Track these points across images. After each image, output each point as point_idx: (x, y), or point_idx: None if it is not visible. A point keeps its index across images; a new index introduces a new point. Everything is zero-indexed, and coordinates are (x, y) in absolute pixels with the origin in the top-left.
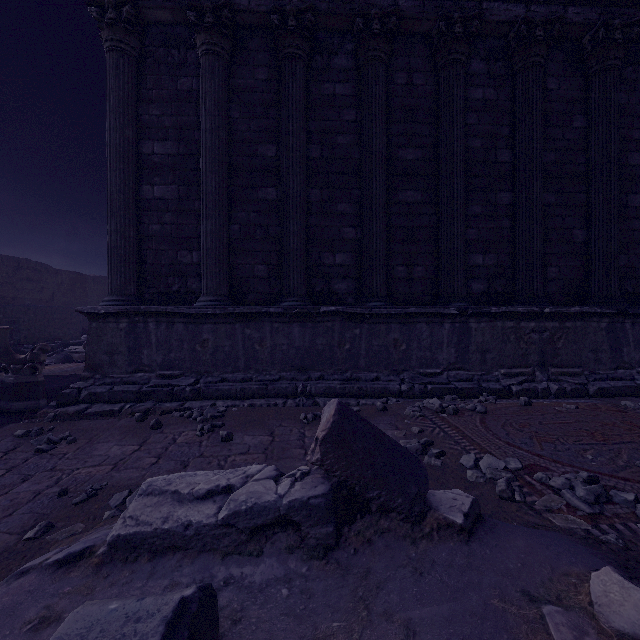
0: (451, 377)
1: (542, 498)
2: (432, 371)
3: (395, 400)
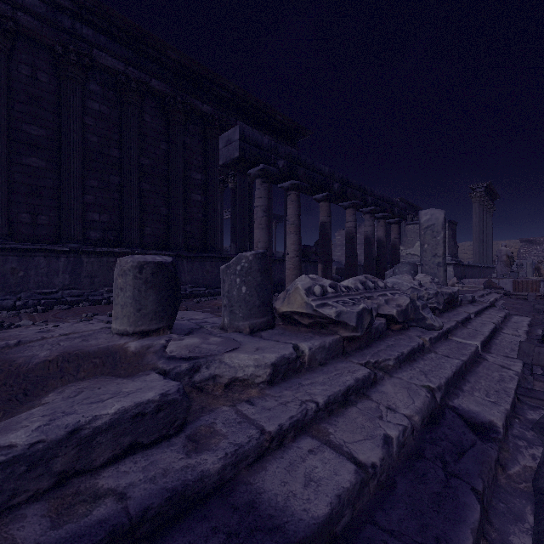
0: (66, 294)
1: None
2: (49, 291)
3: (6, 312)
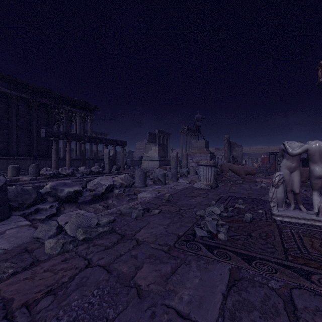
0: None
1: None
2: None
3: None
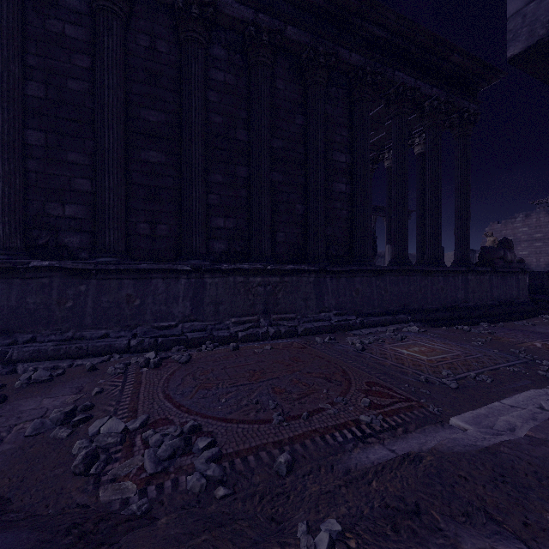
0: (186, 328)
1: (122, 464)
2: (167, 324)
3: (118, 357)
